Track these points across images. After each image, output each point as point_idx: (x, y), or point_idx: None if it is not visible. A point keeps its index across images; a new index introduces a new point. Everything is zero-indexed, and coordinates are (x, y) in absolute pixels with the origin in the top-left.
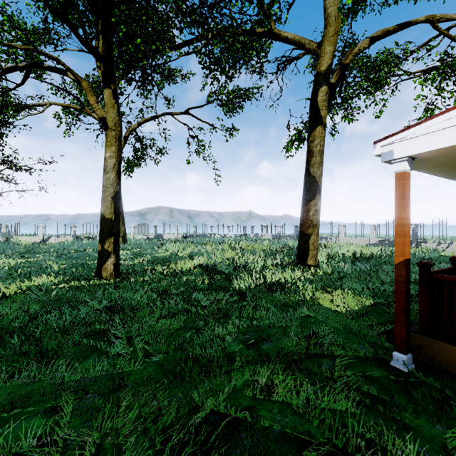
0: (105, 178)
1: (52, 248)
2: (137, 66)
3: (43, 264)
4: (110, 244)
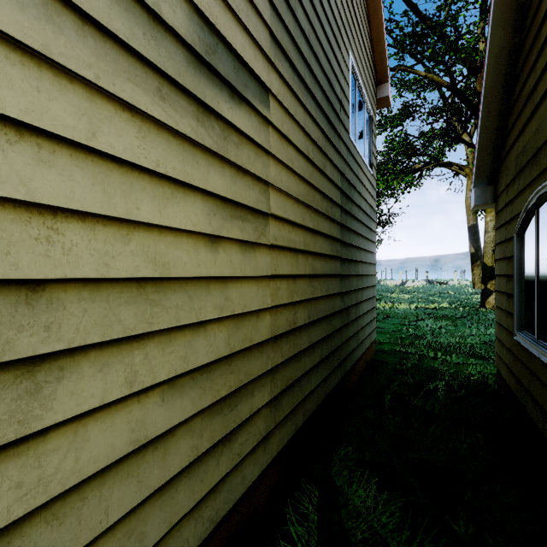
0: (486, 237)
1: (420, 289)
2: None
3: (428, 299)
4: (491, 284)
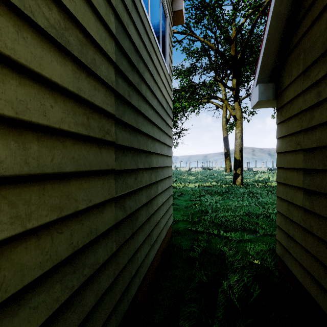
0: (236, 142)
1: (199, 173)
2: (246, 81)
3: (204, 179)
4: (239, 170)
